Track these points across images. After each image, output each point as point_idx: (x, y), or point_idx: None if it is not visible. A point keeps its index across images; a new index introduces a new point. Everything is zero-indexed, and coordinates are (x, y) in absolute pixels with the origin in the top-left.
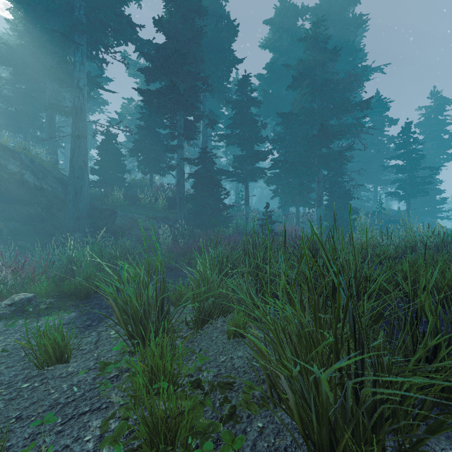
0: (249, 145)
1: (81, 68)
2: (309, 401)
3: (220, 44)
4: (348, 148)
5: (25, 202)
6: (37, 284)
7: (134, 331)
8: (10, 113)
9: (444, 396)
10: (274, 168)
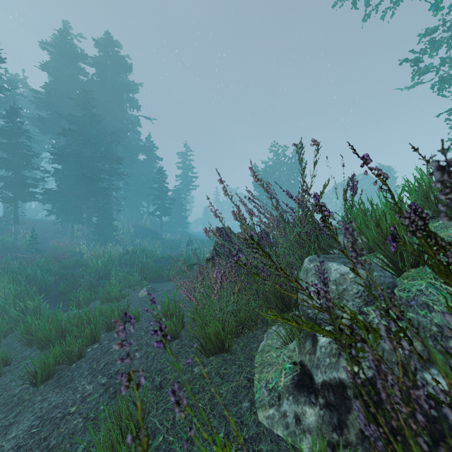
0: (19, 172)
1: None
2: (8, 297)
3: None
4: (106, 189)
5: None
6: None
7: None
8: None
9: (45, 295)
10: (46, 194)
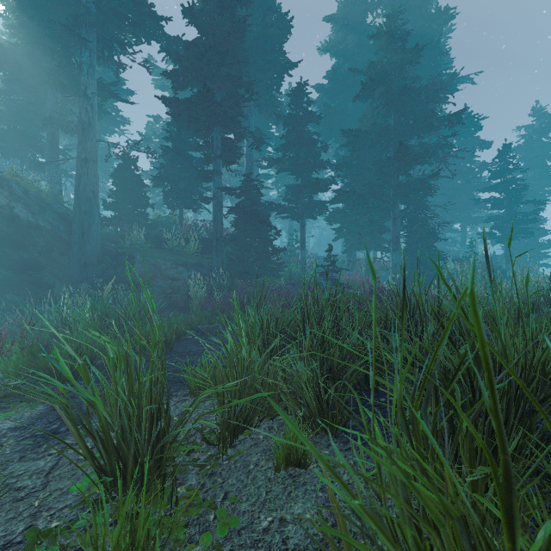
0: (306, 172)
1: (90, 71)
2: None
3: (269, 44)
4: (434, 175)
5: (17, 244)
6: (6, 356)
7: (105, 462)
8: (2, 132)
9: None
10: (338, 201)
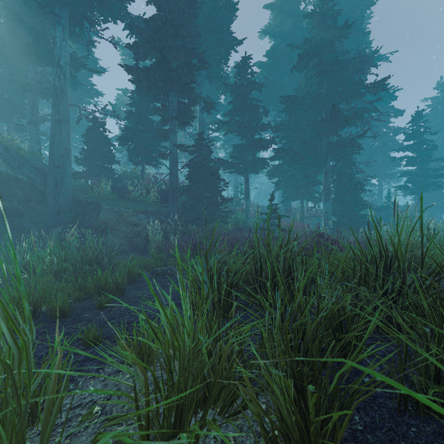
0: (250, 133)
1: (62, 44)
2: None
3: (218, 25)
4: (362, 134)
5: None
6: None
7: None
8: None
9: None
10: (277, 158)
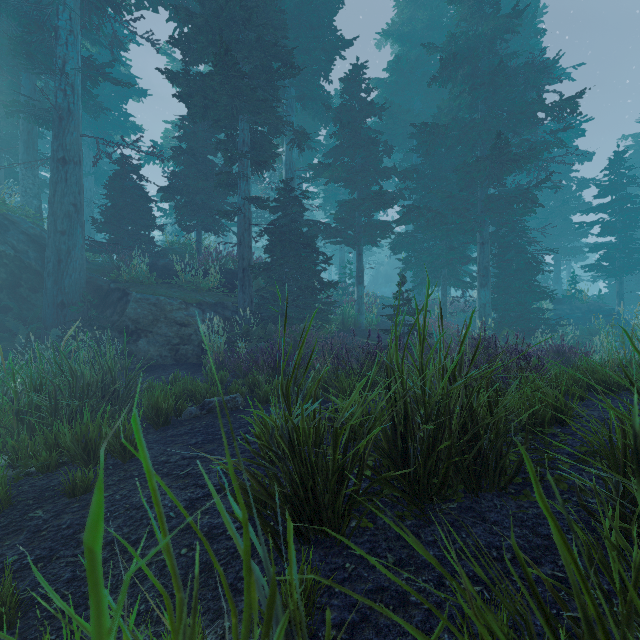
0: (364, 182)
1: (69, 39)
2: None
3: (315, 18)
4: (541, 181)
5: None
6: None
7: None
8: None
9: None
10: (406, 220)
